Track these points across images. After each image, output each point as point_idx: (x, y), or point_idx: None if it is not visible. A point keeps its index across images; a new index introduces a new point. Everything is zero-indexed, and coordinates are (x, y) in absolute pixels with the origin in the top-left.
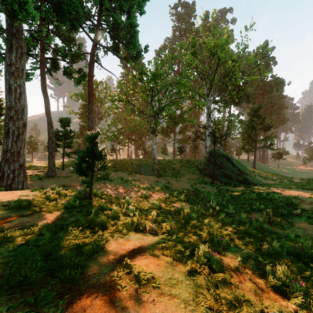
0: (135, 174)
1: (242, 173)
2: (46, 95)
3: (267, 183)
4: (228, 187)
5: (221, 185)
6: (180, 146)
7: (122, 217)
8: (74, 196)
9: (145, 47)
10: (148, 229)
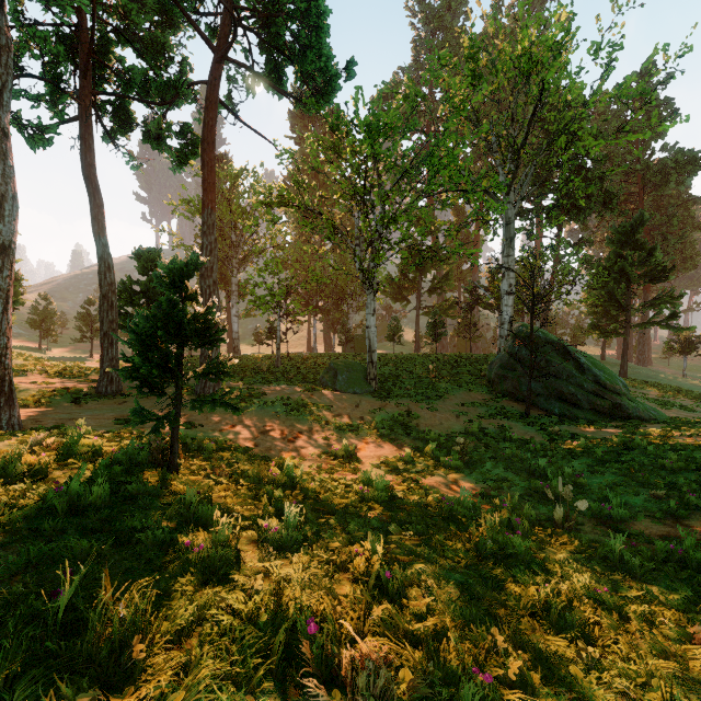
0: (322, 390)
1: (607, 389)
2: (93, 187)
3: (675, 416)
4: (571, 428)
5: (551, 421)
6: (434, 322)
7: (249, 562)
8: (119, 459)
9: (348, 65)
10: (348, 676)
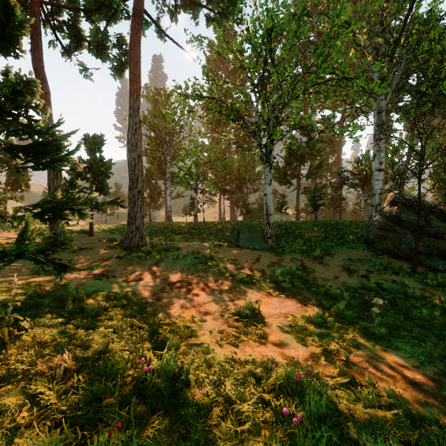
0: (227, 246)
1: None
2: (41, 77)
3: None
4: None
5: (440, 277)
6: (314, 195)
7: None
8: None
9: None
10: None
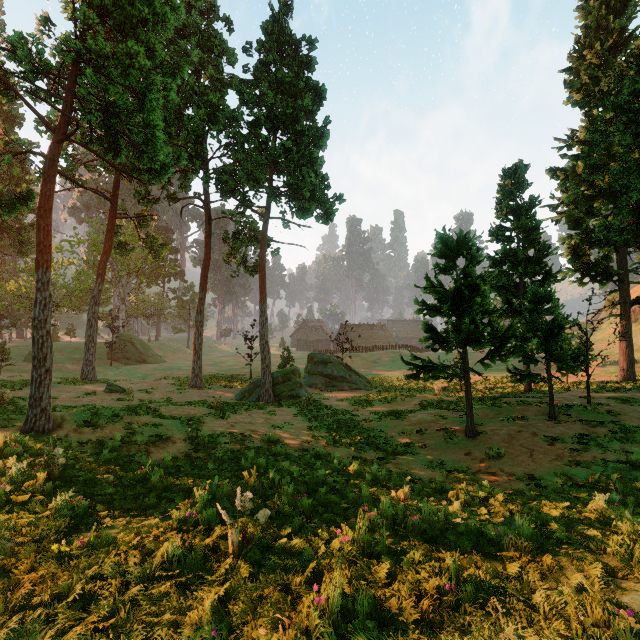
0: (26, 363)
1: (144, 355)
2: None
3: (169, 362)
4: (122, 367)
5: (119, 366)
6: None
7: None
8: None
9: None
10: None
